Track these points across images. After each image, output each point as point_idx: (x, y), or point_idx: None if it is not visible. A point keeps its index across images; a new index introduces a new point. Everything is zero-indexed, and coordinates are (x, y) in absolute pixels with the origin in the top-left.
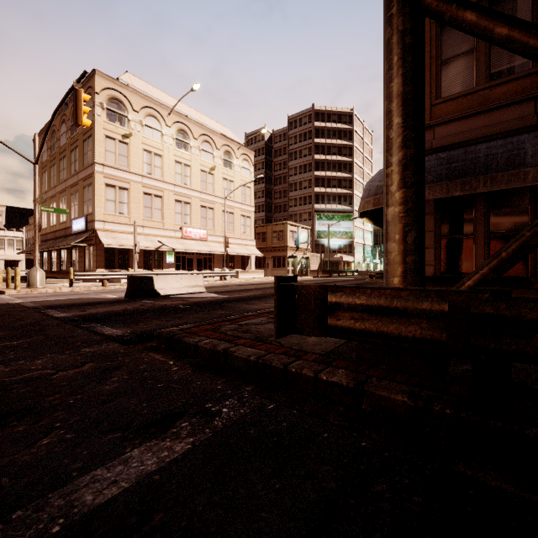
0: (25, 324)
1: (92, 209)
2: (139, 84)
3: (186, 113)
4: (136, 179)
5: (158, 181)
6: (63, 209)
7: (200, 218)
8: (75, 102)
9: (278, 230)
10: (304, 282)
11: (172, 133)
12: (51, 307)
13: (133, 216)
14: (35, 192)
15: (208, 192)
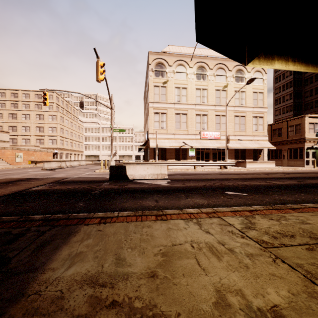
0: (0, 192)
1: (148, 128)
2: (174, 49)
3: (204, 54)
4: (170, 106)
5: (184, 104)
6: (123, 129)
7: (215, 124)
8: (96, 68)
9: (294, 124)
10: (310, 174)
11: (194, 71)
12: (63, 182)
13: (169, 128)
14: (111, 122)
15: (222, 104)
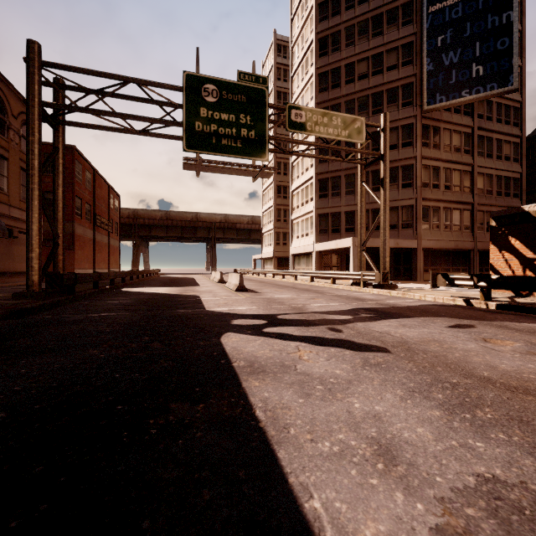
0: None
1: None
2: None
3: None
4: None
5: None
6: None
7: None
8: None
9: None
10: None
11: None
12: None
13: None
14: None
15: None
